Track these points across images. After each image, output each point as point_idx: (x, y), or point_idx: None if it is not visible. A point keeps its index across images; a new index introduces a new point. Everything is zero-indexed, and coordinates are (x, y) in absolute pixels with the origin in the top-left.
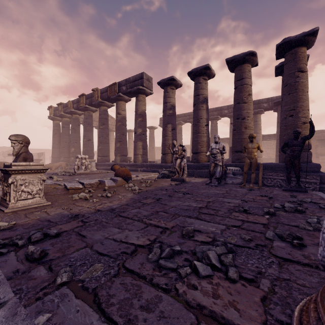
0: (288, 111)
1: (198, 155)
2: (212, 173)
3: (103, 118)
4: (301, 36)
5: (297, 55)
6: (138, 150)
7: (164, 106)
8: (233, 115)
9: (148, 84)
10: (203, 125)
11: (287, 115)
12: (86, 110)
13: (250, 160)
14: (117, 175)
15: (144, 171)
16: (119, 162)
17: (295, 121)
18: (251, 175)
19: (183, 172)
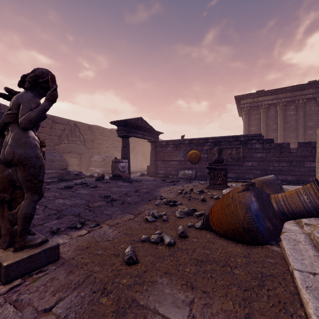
0: None
1: None
2: None
3: None
4: None
5: None
6: None
7: None
8: None
9: None
10: None
11: None
12: None
13: None
14: None
15: None
16: None
17: None
18: None
19: None
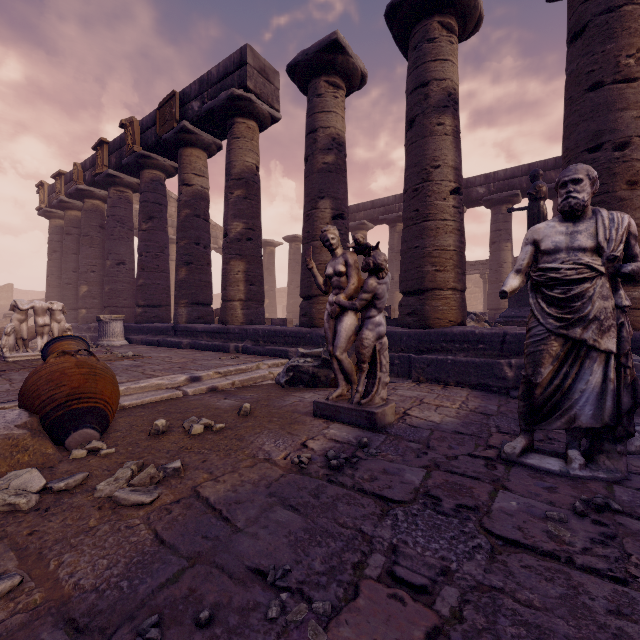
0: None
1: (426, 298)
2: (545, 397)
3: (149, 202)
4: None
5: None
6: (232, 287)
7: (309, 141)
8: (570, 139)
9: (264, 85)
10: (445, 191)
11: None
12: (111, 184)
13: None
14: (20, 401)
15: (246, 351)
16: (184, 323)
17: None
18: None
19: (372, 379)
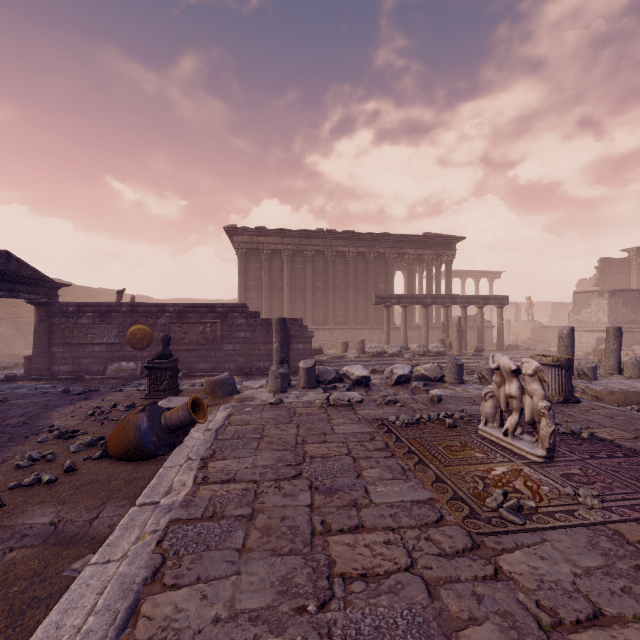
0: None
1: None
2: None
3: None
4: None
5: None
6: None
7: None
8: None
9: None
10: None
11: None
12: None
13: None
14: None
15: None
16: None
17: None
18: None
19: None
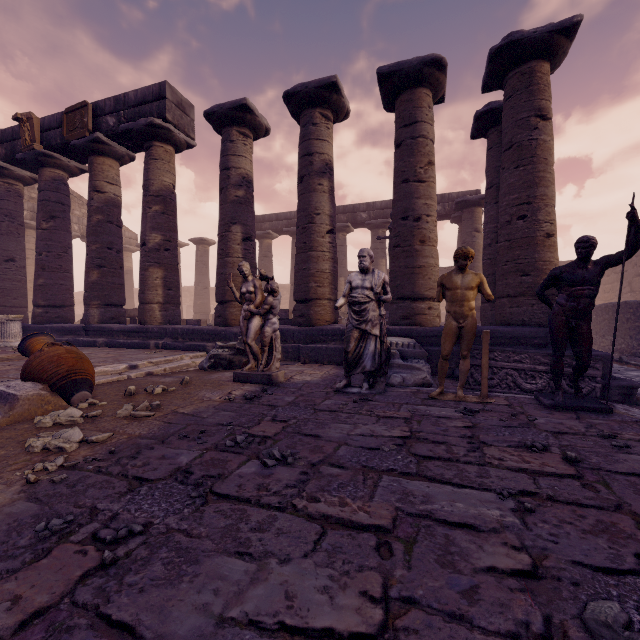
0: (516, 206)
1: (311, 305)
2: (353, 358)
3: (51, 201)
4: (547, 31)
5: (534, 77)
6: (151, 291)
7: (223, 177)
8: (394, 209)
9: (181, 117)
10: (323, 231)
11: (513, 214)
12: None
13: (459, 321)
14: (28, 377)
15: (167, 347)
16: (96, 323)
17: (531, 230)
18: (460, 364)
19: (270, 356)
